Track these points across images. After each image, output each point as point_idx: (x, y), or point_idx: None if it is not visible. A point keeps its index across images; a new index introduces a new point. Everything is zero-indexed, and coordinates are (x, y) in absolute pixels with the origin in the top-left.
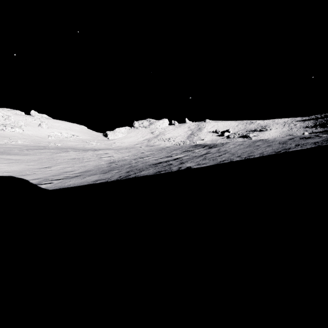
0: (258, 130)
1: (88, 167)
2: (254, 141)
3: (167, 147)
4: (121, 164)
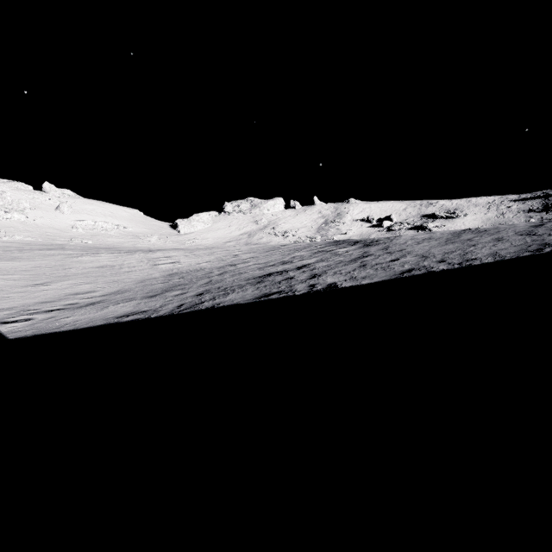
0: (442, 217)
1: (126, 283)
2: (453, 232)
3: (282, 246)
4: (190, 277)
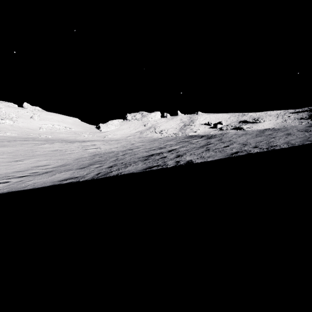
0: (251, 122)
1: (67, 160)
2: (259, 130)
3: (159, 138)
4: (106, 156)
